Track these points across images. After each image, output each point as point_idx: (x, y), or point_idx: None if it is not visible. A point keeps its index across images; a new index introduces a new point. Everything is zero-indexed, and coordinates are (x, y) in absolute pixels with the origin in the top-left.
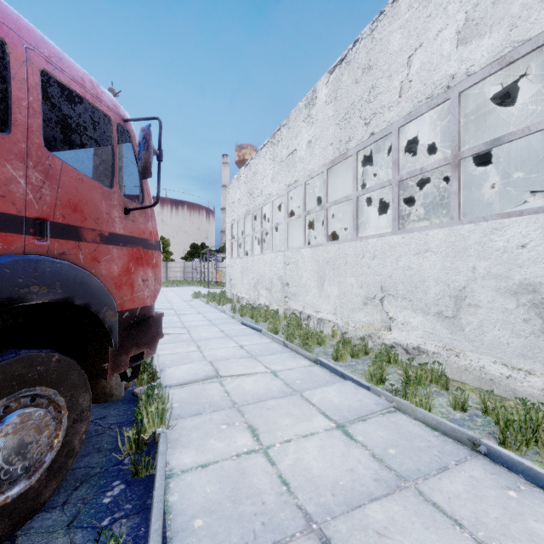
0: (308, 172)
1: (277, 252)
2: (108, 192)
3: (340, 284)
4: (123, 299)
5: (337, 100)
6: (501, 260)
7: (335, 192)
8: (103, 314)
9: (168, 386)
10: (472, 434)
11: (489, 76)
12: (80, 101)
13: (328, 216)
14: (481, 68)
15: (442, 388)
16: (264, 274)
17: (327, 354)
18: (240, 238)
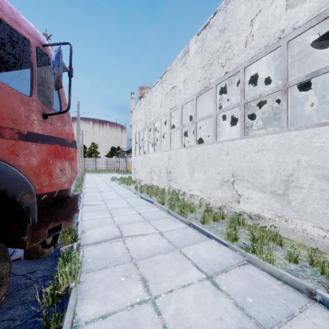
0: (183, 99)
1: (164, 152)
2: (26, 99)
3: (205, 172)
4: (42, 185)
5: (202, 52)
6: (318, 155)
7: (200, 114)
8: (20, 197)
9: (86, 244)
10: (308, 285)
11: (309, 29)
12: (9, 30)
13: (197, 128)
14: (304, 23)
15: (277, 244)
16: (156, 166)
17: (197, 219)
18: (141, 143)
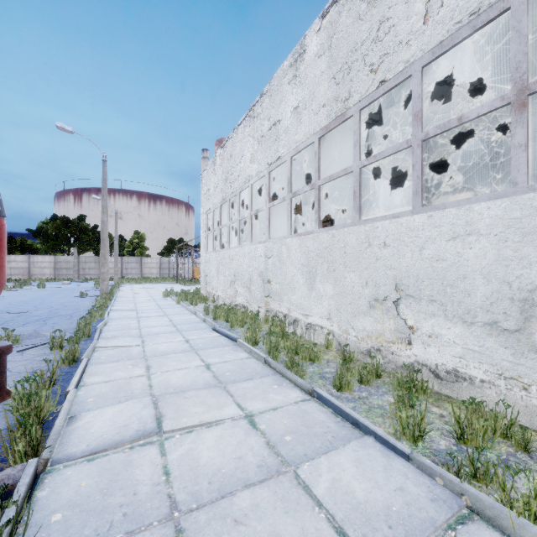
0: (294, 144)
1: (257, 244)
2: None
3: (336, 281)
4: None
5: (332, 49)
6: None
7: None
8: None
9: (67, 458)
10: None
11: None
12: None
13: (320, 196)
14: None
15: (517, 447)
16: (242, 270)
17: (325, 378)
18: (216, 229)
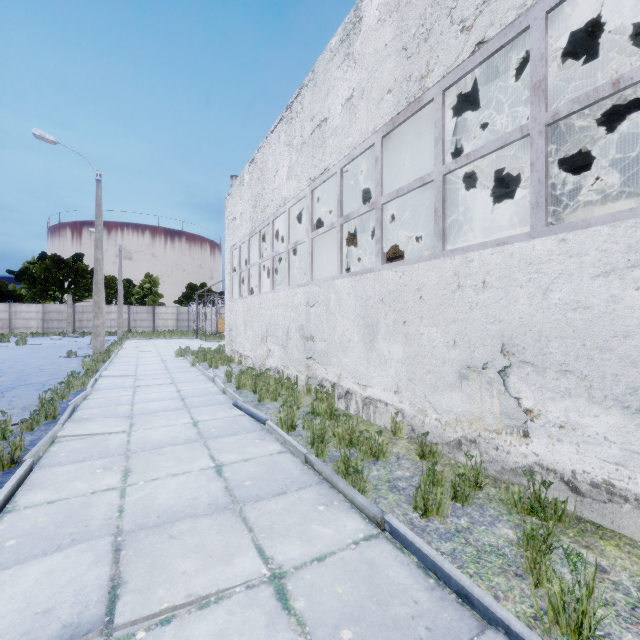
0: (346, 149)
1: (296, 288)
2: None
3: (408, 338)
4: None
5: (401, 8)
6: None
7: None
8: None
9: None
10: None
11: None
12: None
13: (383, 219)
14: None
15: None
16: (276, 322)
17: (397, 489)
18: (243, 269)
